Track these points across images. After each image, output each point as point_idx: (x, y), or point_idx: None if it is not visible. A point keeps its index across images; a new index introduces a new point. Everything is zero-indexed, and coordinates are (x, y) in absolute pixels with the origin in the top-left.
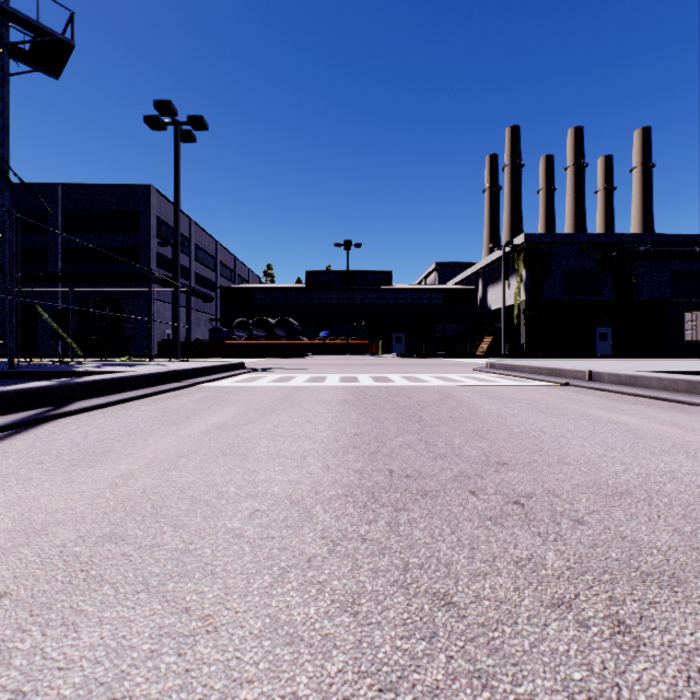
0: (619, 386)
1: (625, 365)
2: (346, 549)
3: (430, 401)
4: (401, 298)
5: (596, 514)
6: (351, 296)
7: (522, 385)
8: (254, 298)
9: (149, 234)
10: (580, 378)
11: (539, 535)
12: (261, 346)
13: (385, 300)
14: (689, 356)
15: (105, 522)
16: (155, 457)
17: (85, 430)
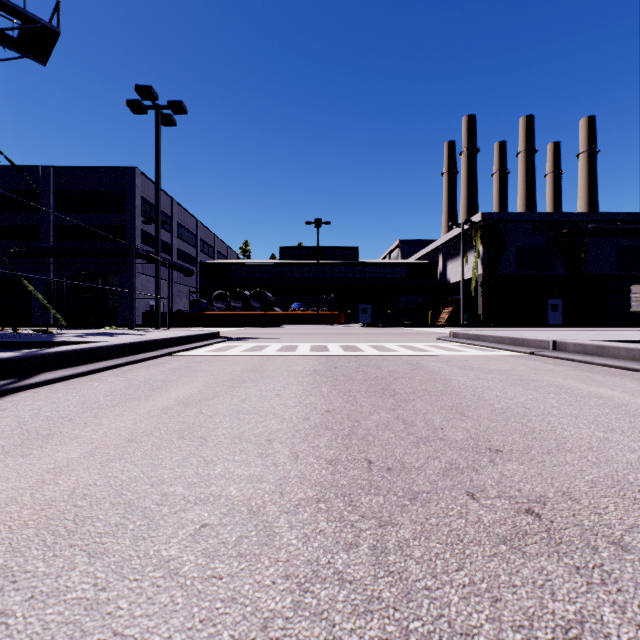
0: (586, 356)
1: (584, 335)
2: (317, 601)
3: (401, 372)
4: (368, 272)
5: (638, 532)
6: (321, 271)
7: (488, 354)
8: (231, 272)
9: (134, 213)
10: (544, 348)
11: (578, 572)
12: (238, 316)
13: (352, 274)
14: (635, 325)
15: (3, 546)
16: (103, 442)
17: (40, 406)
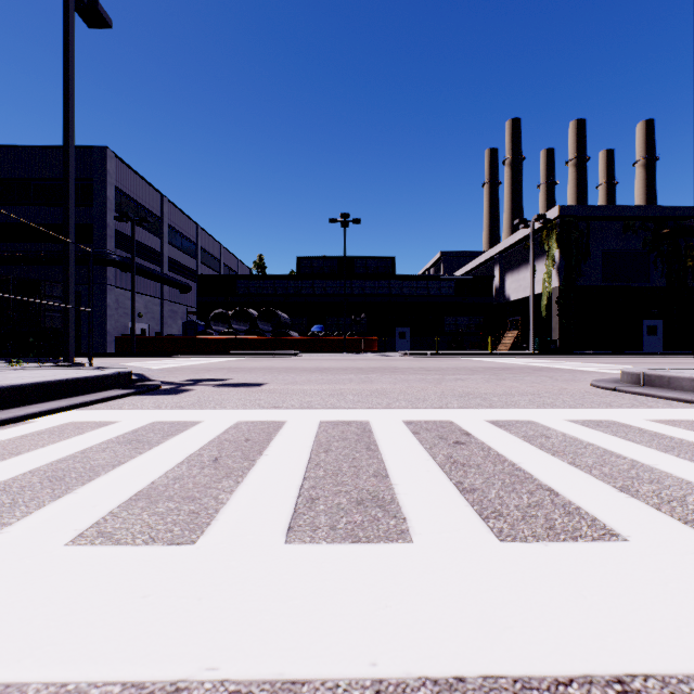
0: None
1: None
2: None
3: None
4: (406, 287)
5: None
6: (349, 285)
7: None
8: (237, 287)
9: (104, 207)
10: None
11: None
12: (241, 342)
13: (388, 289)
14: None
15: None
16: None
17: None
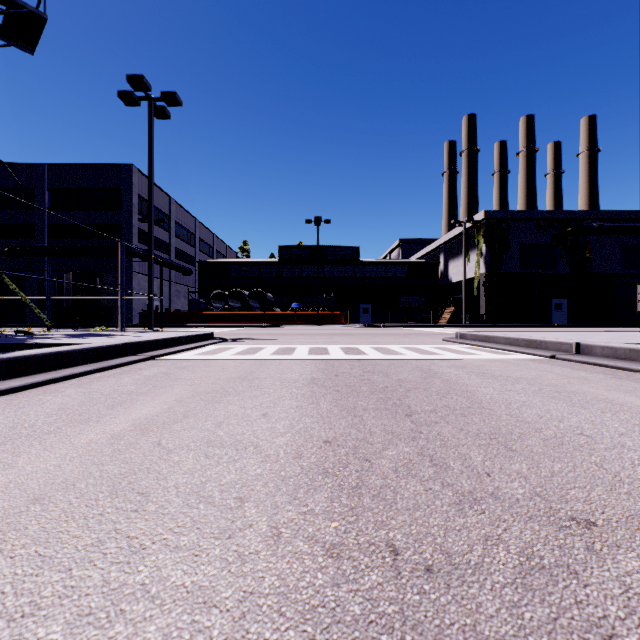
0: (617, 361)
1: (603, 336)
2: None
3: (413, 381)
4: (368, 271)
5: None
6: (321, 270)
7: (504, 358)
8: (230, 271)
9: (130, 211)
10: (565, 351)
11: None
12: (236, 316)
13: (353, 273)
14: None
15: None
16: None
17: None
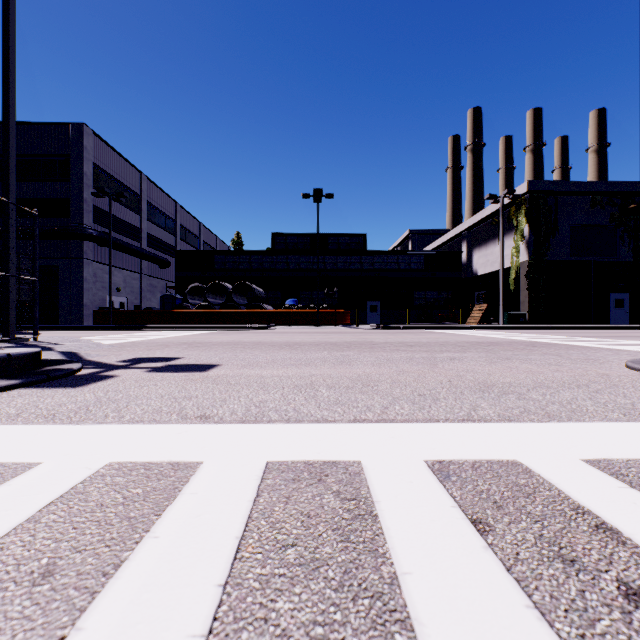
0: None
1: None
2: None
3: None
4: (377, 262)
5: None
6: (322, 261)
7: None
8: (214, 262)
9: (81, 182)
10: None
11: None
12: (216, 315)
13: (359, 264)
14: None
15: None
16: None
17: None
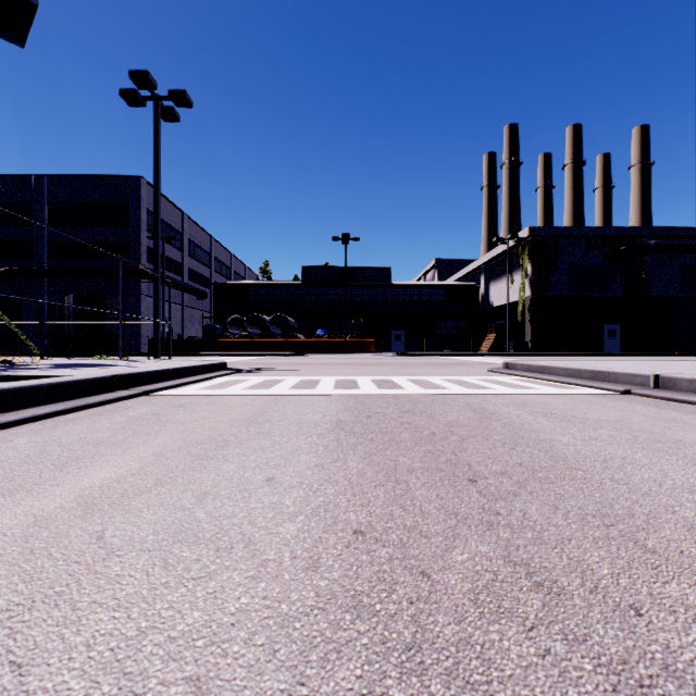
0: None
1: (679, 367)
2: None
3: (466, 425)
4: (401, 294)
5: None
6: (349, 293)
7: (568, 393)
8: (249, 294)
9: (138, 227)
10: (640, 385)
11: None
12: (256, 344)
13: (384, 296)
14: None
15: None
16: None
17: None
